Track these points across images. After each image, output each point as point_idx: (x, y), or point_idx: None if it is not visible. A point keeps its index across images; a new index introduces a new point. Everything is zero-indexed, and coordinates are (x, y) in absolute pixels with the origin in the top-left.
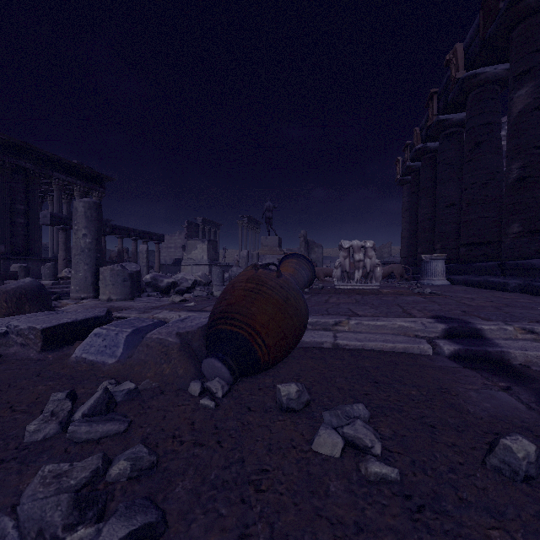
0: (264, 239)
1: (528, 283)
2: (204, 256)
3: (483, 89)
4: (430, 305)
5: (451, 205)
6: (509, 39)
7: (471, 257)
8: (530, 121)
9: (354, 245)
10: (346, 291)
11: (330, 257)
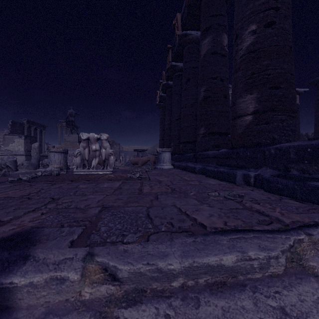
0: (67, 136)
1: (204, 168)
2: (21, 148)
3: (191, 45)
4: (94, 197)
5: (179, 119)
6: (200, 8)
7: (185, 151)
8: (209, 61)
9: (91, 137)
10: (70, 177)
11: (126, 151)
